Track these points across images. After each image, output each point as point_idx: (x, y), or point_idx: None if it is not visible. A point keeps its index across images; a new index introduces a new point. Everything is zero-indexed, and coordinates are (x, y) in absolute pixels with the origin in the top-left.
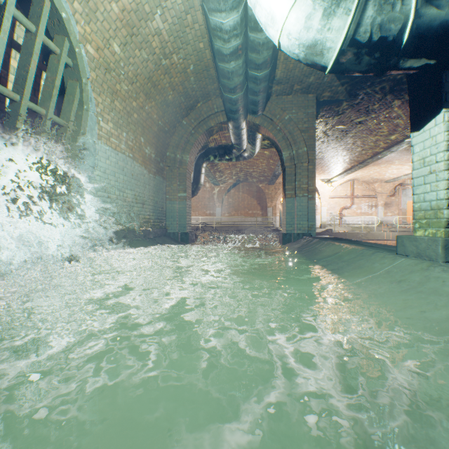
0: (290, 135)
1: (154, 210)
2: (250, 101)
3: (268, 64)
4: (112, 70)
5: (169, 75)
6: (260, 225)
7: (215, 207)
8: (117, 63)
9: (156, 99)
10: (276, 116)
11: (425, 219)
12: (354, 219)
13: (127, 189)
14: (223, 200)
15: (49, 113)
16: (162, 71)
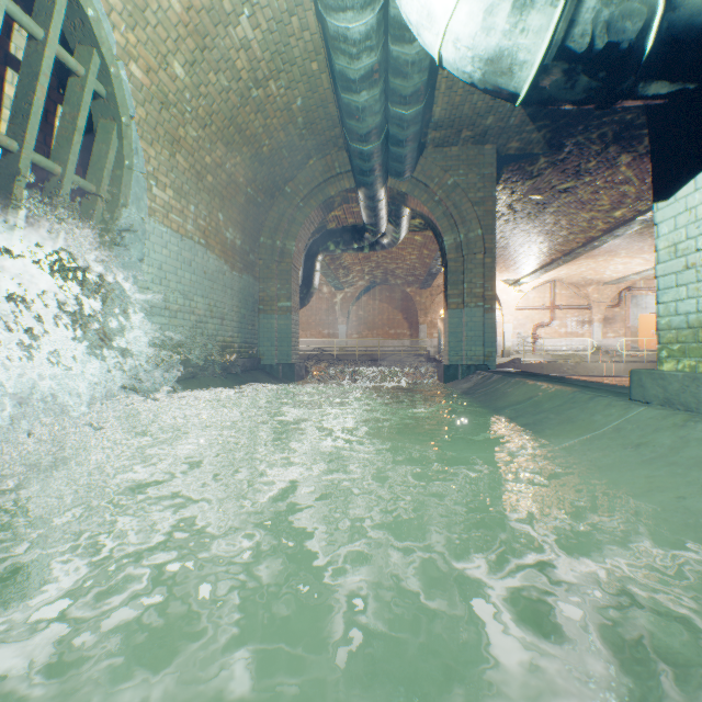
0: (455, 209)
1: (240, 329)
2: (393, 155)
3: (421, 96)
4: (172, 105)
5: (263, 114)
6: (408, 352)
7: (337, 324)
8: (180, 94)
9: (242, 153)
10: (433, 180)
11: (678, 343)
12: (556, 342)
13: (196, 296)
14: (349, 313)
15: (67, 171)
16: (252, 108)
